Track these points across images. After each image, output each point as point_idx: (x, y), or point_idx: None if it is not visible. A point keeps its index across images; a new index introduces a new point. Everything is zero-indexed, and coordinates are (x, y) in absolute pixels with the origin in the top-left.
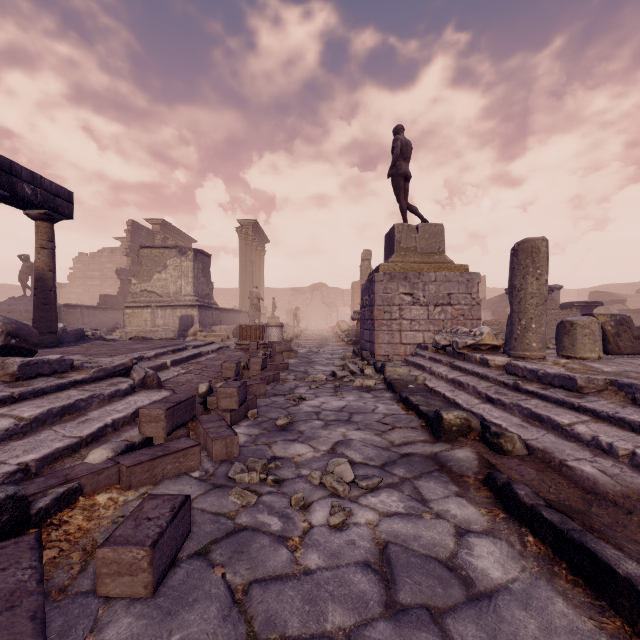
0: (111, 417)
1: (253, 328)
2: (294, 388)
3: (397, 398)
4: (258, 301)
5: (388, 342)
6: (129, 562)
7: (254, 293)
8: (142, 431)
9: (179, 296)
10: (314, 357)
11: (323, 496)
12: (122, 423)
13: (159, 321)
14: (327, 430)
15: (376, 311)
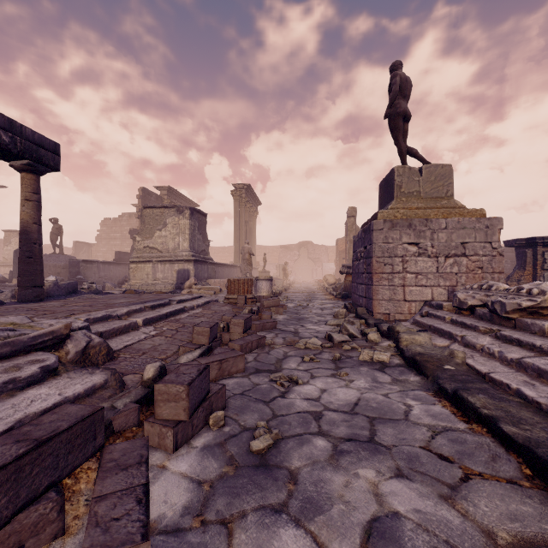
0: None
1: (241, 282)
2: (282, 359)
3: (432, 387)
4: (249, 256)
5: (389, 298)
6: None
7: (246, 248)
8: None
9: (177, 252)
10: (304, 312)
11: None
12: None
13: (159, 275)
14: (340, 472)
15: (375, 263)
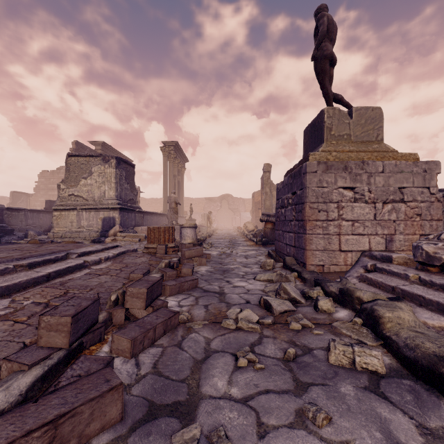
0: None
1: (161, 230)
2: (202, 361)
3: None
4: (175, 205)
5: (323, 248)
6: None
7: (172, 198)
8: None
9: (102, 200)
10: (228, 261)
11: None
12: None
13: (84, 222)
14: None
15: (308, 209)
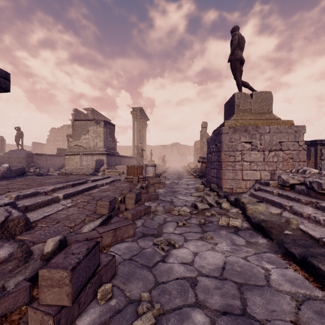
0: None
1: (135, 167)
2: (162, 224)
3: (279, 250)
4: (141, 151)
5: (232, 178)
6: None
7: (139, 146)
8: None
9: (95, 148)
10: (176, 187)
11: None
12: None
13: (84, 163)
14: None
15: (223, 155)
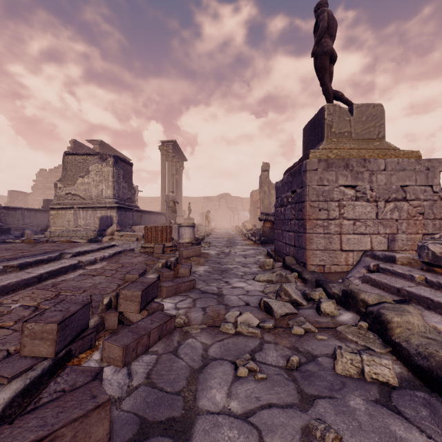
0: None
1: (159, 229)
2: (199, 369)
3: None
4: (174, 204)
5: (324, 248)
6: None
7: (170, 197)
8: None
9: (100, 198)
10: (226, 261)
11: None
12: None
13: (81, 221)
14: None
15: (308, 208)
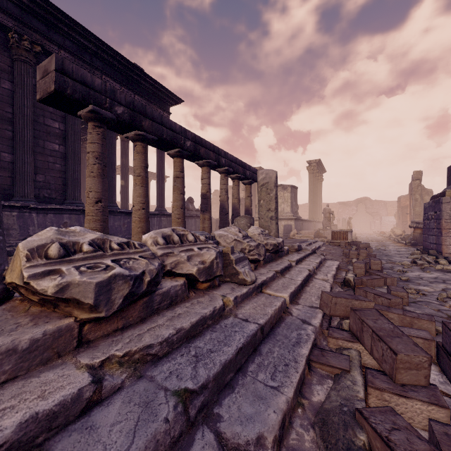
0: (333, 267)
1: (341, 233)
2: (392, 267)
3: None
4: (329, 215)
5: None
6: (401, 296)
7: (326, 210)
8: (354, 271)
9: (282, 213)
10: (385, 252)
11: (450, 300)
12: (337, 269)
13: None
14: (433, 284)
15: (443, 223)
